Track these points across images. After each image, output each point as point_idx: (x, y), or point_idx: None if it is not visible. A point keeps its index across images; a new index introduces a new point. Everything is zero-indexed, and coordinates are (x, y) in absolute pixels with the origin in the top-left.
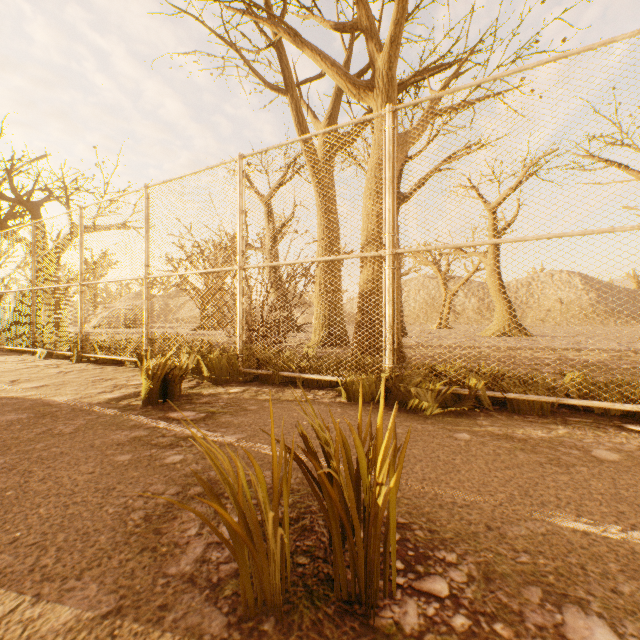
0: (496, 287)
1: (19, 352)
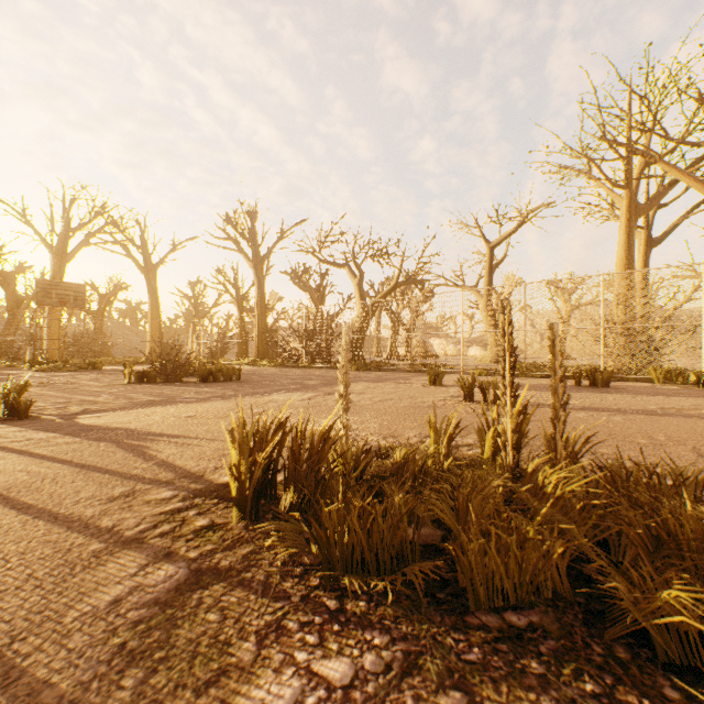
0: None
1: None
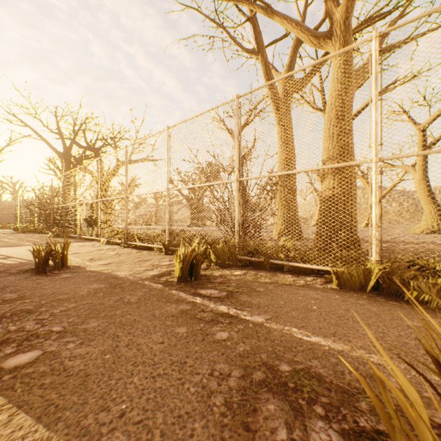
0: (424, 193)
1: (90, 240)
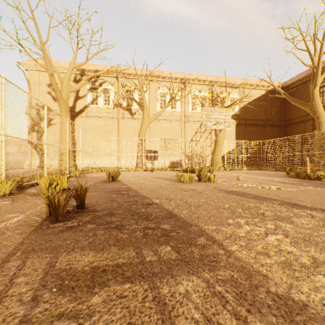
0: None
1: None
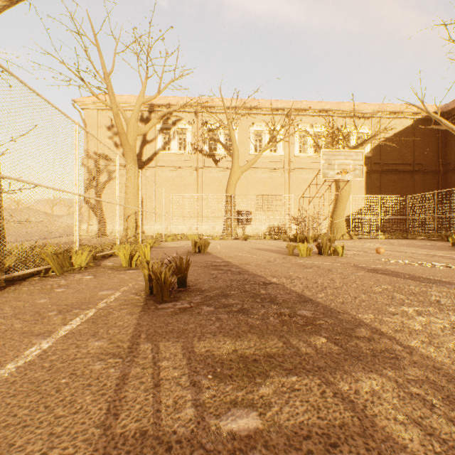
0: None
1: None
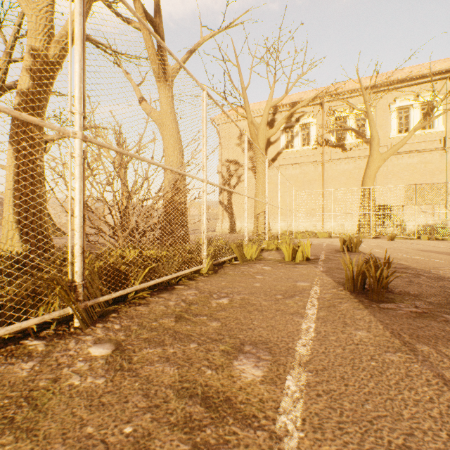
0: None
1: None
